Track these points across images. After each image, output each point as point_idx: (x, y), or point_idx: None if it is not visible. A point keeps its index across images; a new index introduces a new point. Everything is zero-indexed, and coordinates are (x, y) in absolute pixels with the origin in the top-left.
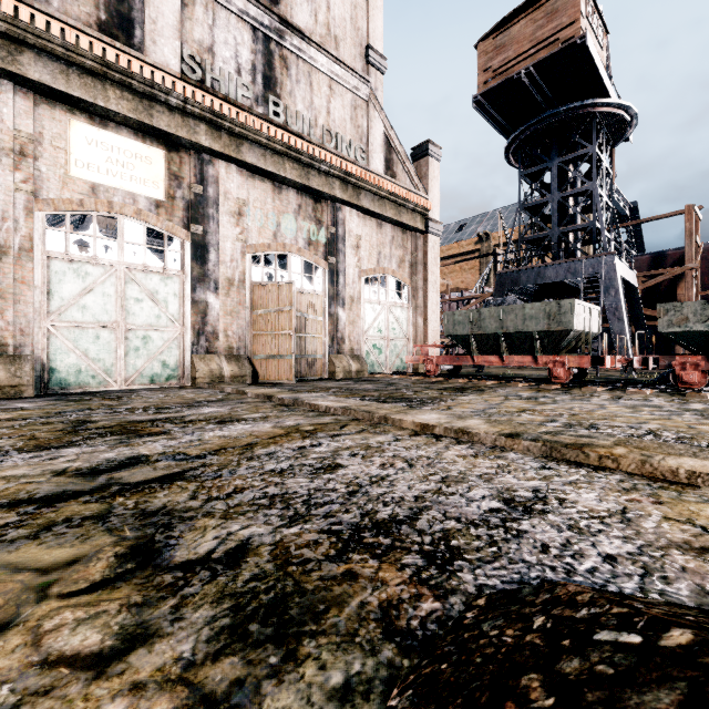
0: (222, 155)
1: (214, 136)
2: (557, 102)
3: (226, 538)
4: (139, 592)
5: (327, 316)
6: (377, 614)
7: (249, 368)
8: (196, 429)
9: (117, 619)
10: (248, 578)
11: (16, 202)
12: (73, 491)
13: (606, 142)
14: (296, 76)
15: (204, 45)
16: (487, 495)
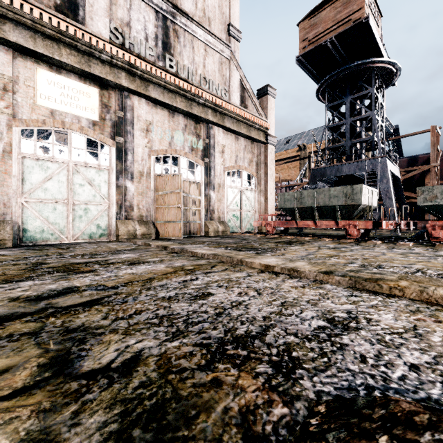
0: (135, 92)
1: (130, 80)
2: (350, 60)
3: (124, 351)
4: (49, 398)
5: (203, 196)
6: (237, 419)
7: (153, 229)
8: (114, 268)
9: (26, 425)
10: (137, 385)
11: (1, 120)
12: (20, 313)
13: (380, 86)
14: (183, 43)
15: (124, 22)
16: (315, 316)
